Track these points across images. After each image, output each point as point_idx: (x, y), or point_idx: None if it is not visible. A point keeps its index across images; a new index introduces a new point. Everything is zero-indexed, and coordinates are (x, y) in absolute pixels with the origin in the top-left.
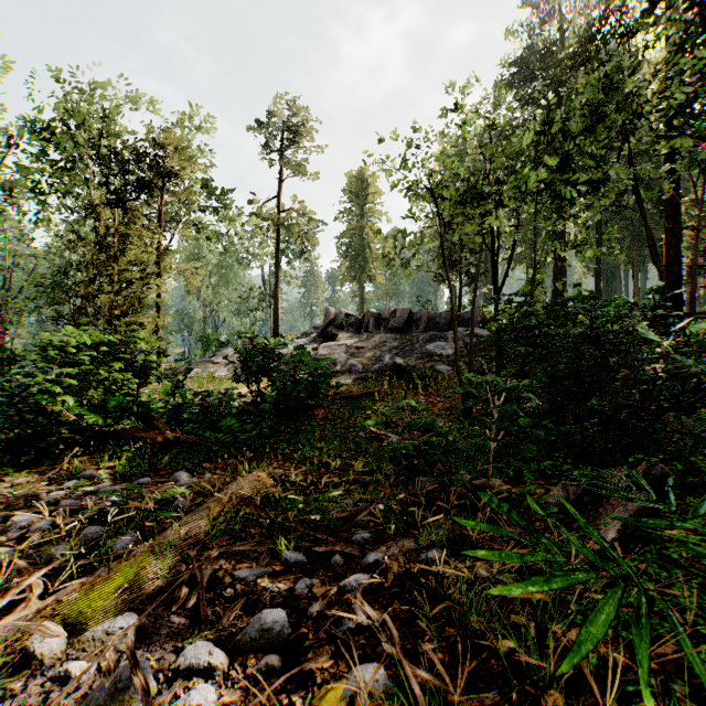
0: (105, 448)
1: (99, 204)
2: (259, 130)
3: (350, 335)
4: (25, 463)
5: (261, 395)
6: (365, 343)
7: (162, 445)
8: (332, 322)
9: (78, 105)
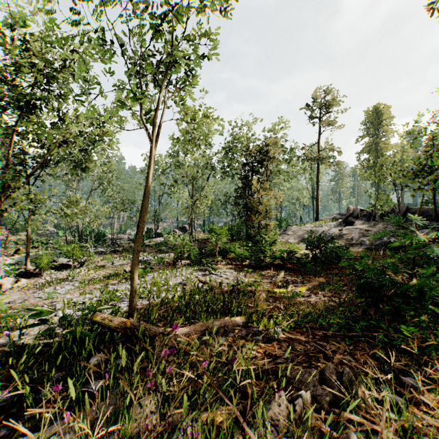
0: (273, 268)
1: (256, 184)
2: (307, 109)
3: (362, 222)
4: (258, 269)
5: (317, 256)
6: (372, 228)
7: (290, 269)
8: (351, 215)
9: (237, 135)
